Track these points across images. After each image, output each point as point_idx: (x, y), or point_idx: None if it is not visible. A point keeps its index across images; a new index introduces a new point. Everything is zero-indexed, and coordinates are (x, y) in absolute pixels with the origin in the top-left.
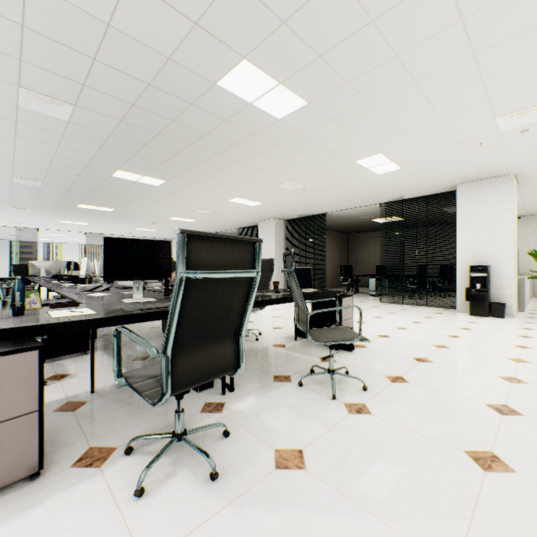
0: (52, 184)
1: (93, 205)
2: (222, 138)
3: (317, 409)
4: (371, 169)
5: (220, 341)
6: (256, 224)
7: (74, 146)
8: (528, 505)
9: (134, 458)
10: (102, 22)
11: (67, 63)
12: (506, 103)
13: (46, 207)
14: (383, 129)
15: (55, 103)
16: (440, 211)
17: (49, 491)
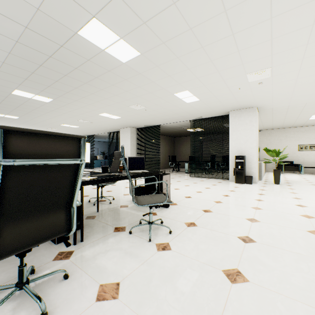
0: None
1: (1, 114)
2: (88, 72)
3: (137, 250)
4: (183, 99)
5: (52, 212)
6: (119, 130)
7: None
8: (253, 305)
9: None
10: None
11: None
12: (251, 66)
13: None
14: (188, 75)
15: None
16: (221, 125)
17: None
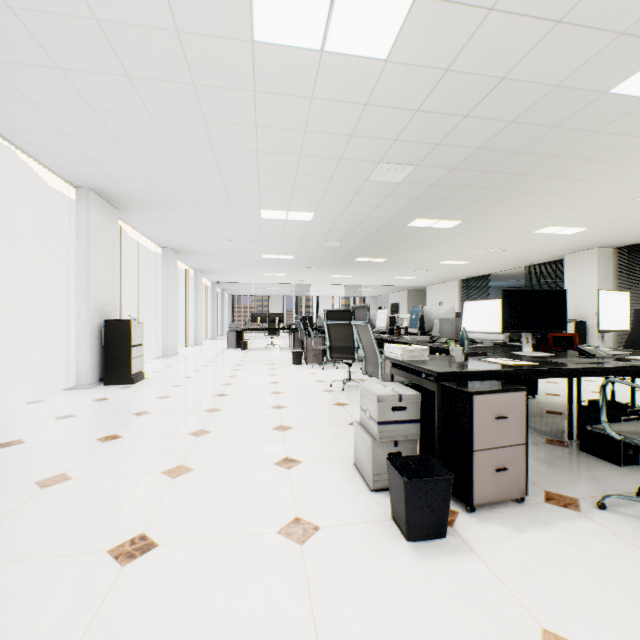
0: (347, 242)
1: (368, 258)
2: (574, 155)
3: None
4: None
5: None
6: (557, 258)
7: (389, 204)
8: None
9: (613, 515)
10: (497, 78)
11: (435, 129)
12: None
13: (328, 264)
14: None
15: (400, 169)
16: None
17: (547, 516)
